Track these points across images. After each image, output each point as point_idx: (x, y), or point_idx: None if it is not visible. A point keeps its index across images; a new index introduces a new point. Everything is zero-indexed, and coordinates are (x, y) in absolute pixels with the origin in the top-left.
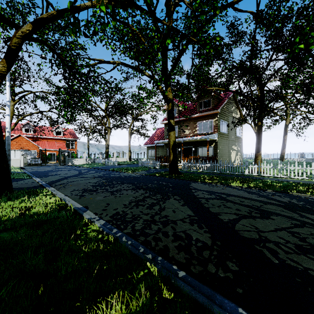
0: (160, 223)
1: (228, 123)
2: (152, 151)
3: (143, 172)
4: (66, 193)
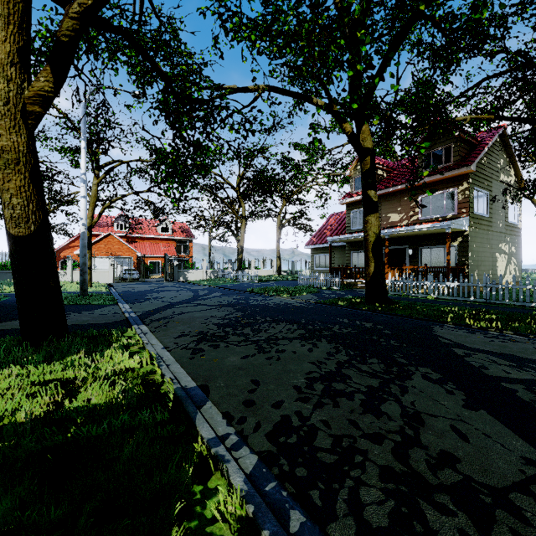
0: (451, 500)
1: (490, 195)
2: (322, 257)
3: (310, 298)
4: (166, 341)
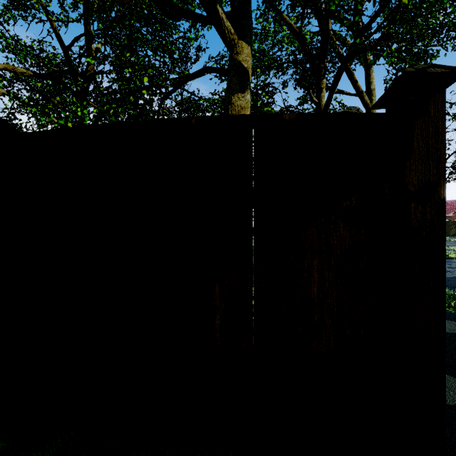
0: None
1: None
2: None
3: None
4: None
